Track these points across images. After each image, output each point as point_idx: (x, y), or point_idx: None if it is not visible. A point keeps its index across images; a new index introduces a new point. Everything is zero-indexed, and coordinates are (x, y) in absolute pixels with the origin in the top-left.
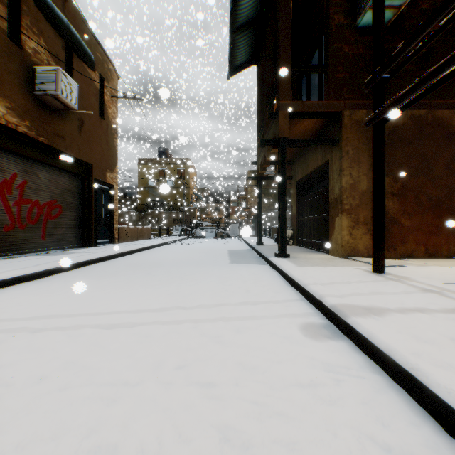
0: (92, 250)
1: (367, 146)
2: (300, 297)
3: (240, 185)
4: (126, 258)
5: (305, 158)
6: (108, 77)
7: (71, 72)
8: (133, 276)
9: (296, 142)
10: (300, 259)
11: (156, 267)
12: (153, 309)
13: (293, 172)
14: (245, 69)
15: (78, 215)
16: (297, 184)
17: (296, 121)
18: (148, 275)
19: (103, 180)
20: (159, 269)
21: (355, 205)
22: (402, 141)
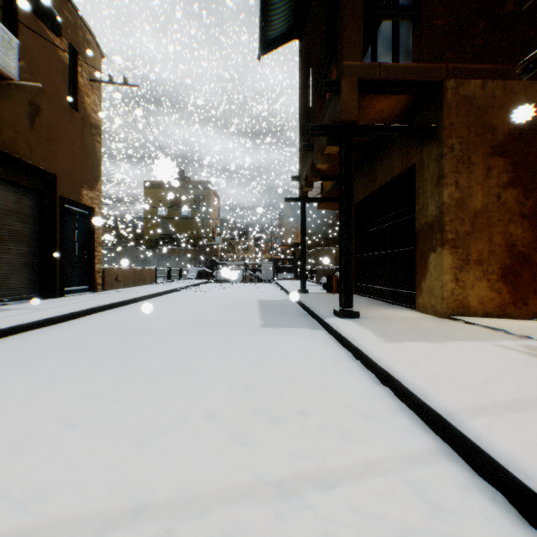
0: (48, 304)
1: (482, 138)
2: (434, 441)
3: (274, 215)
4: (97, 317)
5: (370, 168)
6: (85, 52)
7: (15, 27)
8: (75, 362)
9: (368, 131)
10: (377, 321)
11: (133, 338)
12: (18, 533)
13: None
14: (283, 45)
15: (32, 251)
16: (356, 208)
17: (365, 101)
18: (106, 360)
19: (76, 200)
20: (137, 341)
21: (463, 232)
22: (536, 132)
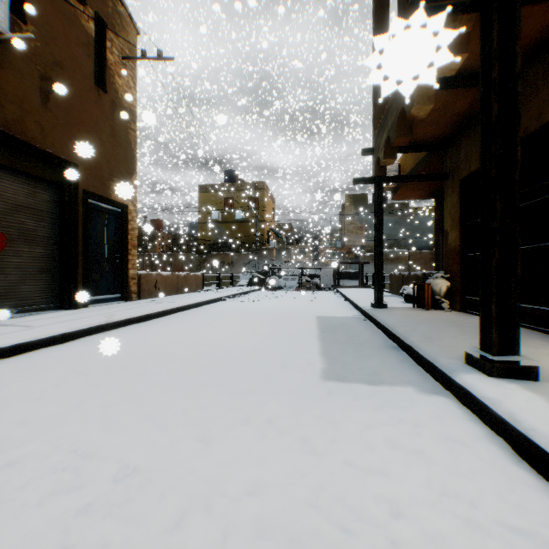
0: (54, 318)
1: None
2: None
3: (335, 214)
4: (97, 340)
5: None
6: (115, 25)
7: None
8: None
9: None
10: None
11: (96, 396)
12: None
13: (449, 163)
14: None
15: (50, 253)
16: (462, 185)
17: None
18: None
19: (103, 195)
20: (93, 408)
21: None
22: None
